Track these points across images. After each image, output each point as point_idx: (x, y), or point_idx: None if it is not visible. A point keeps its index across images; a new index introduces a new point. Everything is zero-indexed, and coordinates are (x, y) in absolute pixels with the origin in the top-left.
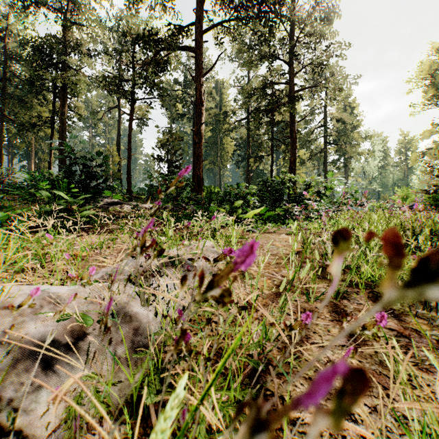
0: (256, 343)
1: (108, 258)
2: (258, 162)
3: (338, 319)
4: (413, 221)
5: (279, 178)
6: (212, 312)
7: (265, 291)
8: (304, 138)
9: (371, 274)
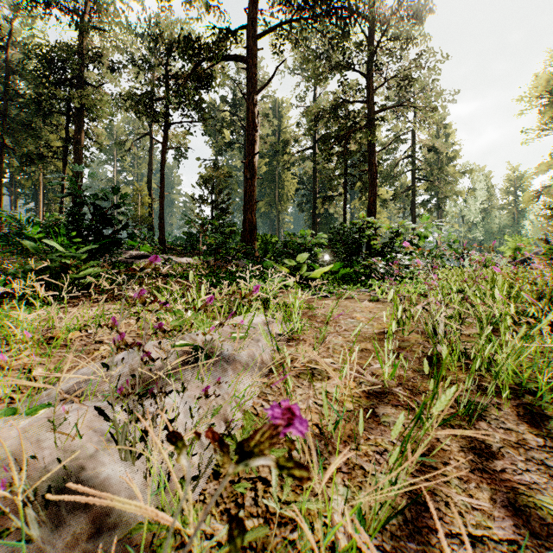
0: None
1: (104, 344)
2: (327, 203)
3: (481, 466)
4: (551, 283)
5: (356, 223)
6: None
7: (348, 404)
8: (385, 173)
9: (512, 371)
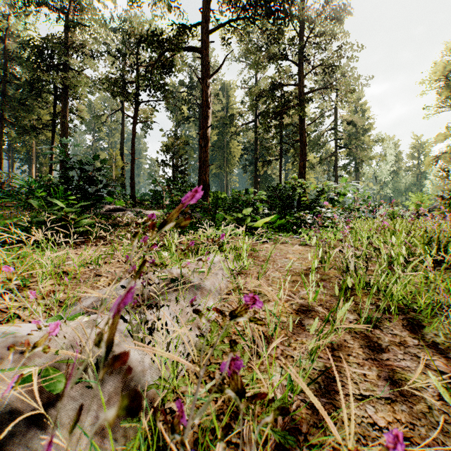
0: (280, 401)
1: (103, 277)
2: (266, 166)
3: (373, 357)
4: (438, 231)
5: (290, 183)
6: (222, 349)
7: (282, 318)
8: (313, 141)
9: (402, 296)
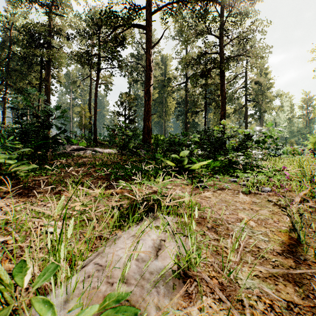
0: None
1: None
2: (194, 115)
3: None
4: None
5: (219, 127)
6: None
7: None
8: (229, 97)
9: None
